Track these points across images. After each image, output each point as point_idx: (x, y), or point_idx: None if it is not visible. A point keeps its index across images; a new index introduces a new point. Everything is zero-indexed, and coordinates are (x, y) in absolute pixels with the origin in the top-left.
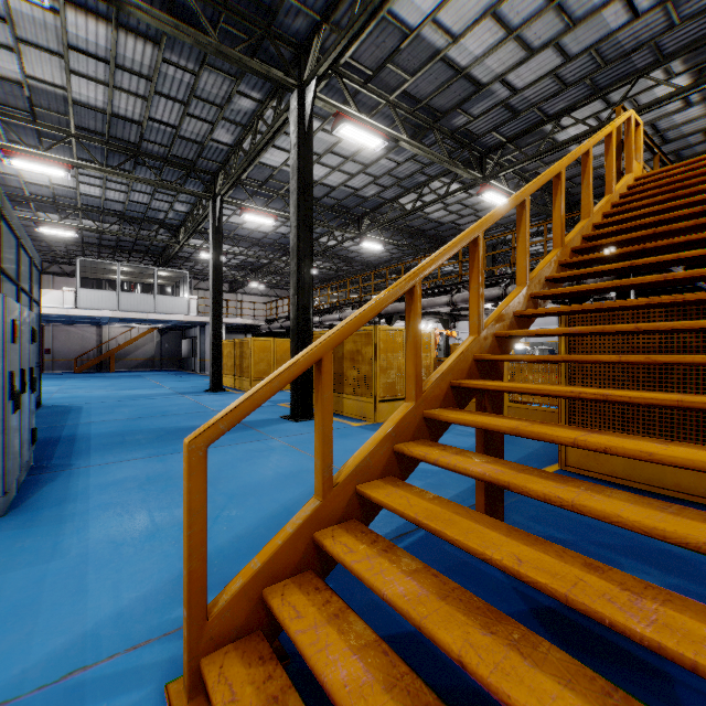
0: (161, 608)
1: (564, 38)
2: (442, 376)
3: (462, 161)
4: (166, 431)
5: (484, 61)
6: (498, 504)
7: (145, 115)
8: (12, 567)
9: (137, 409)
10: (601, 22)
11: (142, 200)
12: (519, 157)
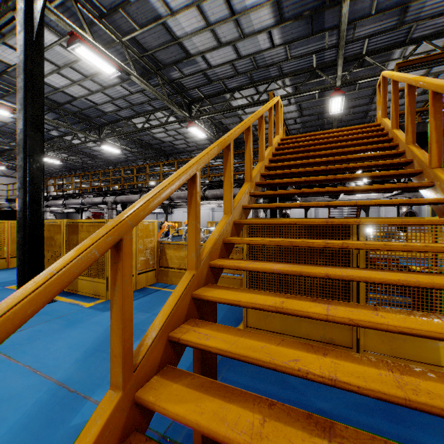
0: None
1: (238, 42)
2: (160, 334)
3: (177, 103)
4: None
5: (192, 38)
6: None
7: None
8: None
9: None
10: (257, 41)
11: None
12: (211, 109)
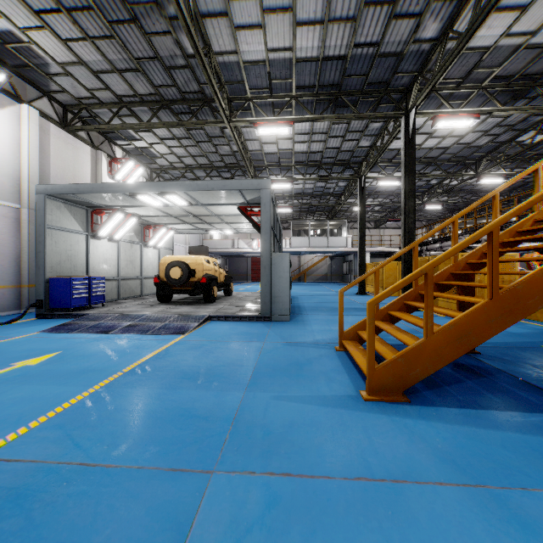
0: (333, 340)
1: None
2: None
3: None
4: (334, 308)
5: None
6: None
7: (324, 148)
8: (296, 329)
9: (321, 299)
10: None
11: (321, 185)
12: None
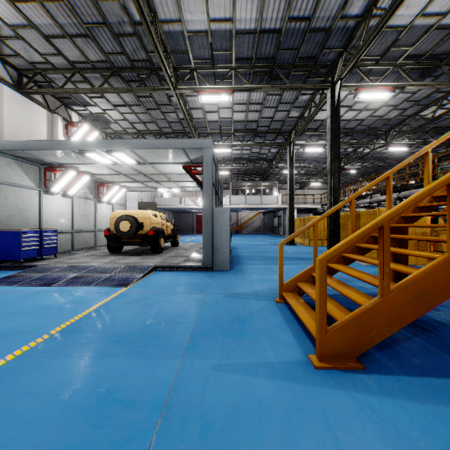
0: (272, 291)
1: None
2: None
3: None
4: (269, 257)
5: None
6: None
7: (259, 117)
8: (236, 279)
9: (256, 249)
10: None
11: (256, 151)
12: None
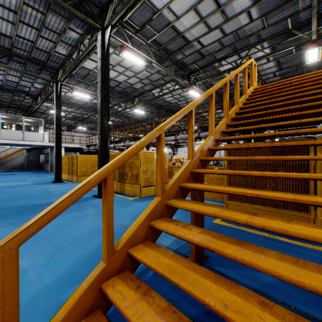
0: None
1: (223, 25)
2: (175, 182)
3: (180, 75)
4: (24, 207)
5: (190, 30)
6: None
7: (14, 33)
8: None
9: (8, 194)
10: (238, 21)
11: (15, 80)
12: (204, 76)
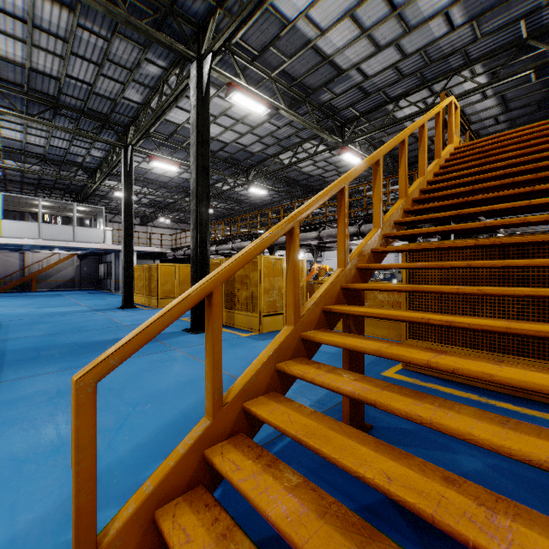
0: (58, 528)
1: (402, 39)
2: (316, 303)
3: (327, 128)
4: (79, 346)
5: (344, 52)
6: (359, 404)
7: (62, 72)
8: None
9: (54, 326)
10: (429, 30)
11: (62, 145)
12: (368, 128)
